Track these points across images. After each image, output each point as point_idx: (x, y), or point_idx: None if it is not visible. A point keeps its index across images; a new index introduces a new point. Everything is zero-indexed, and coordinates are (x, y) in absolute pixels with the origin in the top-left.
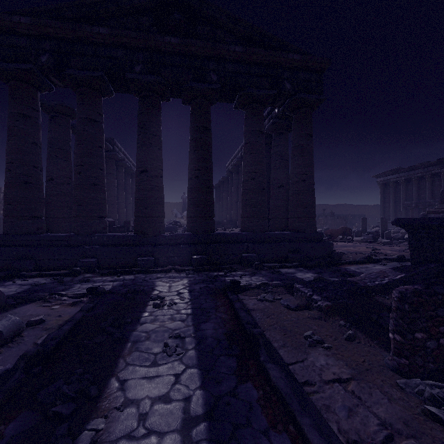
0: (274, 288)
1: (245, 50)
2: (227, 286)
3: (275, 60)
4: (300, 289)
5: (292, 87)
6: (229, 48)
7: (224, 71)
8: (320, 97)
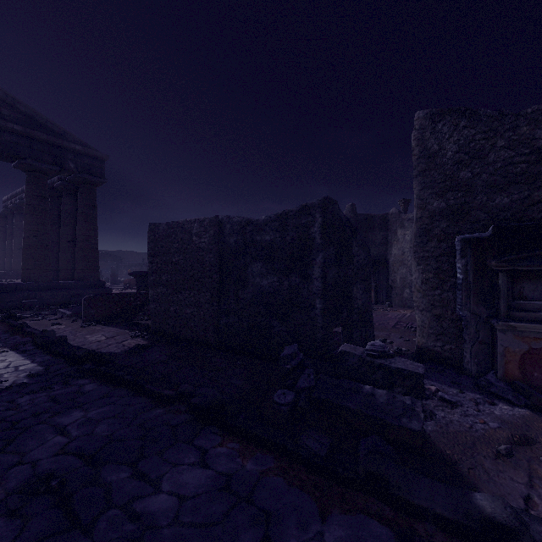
0: (46, 316)
1: (25, 130)
2: (4, 316)
3: (59, 144)
4: (61, 311)
5: (76, 167)
6: (8, 124)
7: (1, 139)
8: (101, 180)
